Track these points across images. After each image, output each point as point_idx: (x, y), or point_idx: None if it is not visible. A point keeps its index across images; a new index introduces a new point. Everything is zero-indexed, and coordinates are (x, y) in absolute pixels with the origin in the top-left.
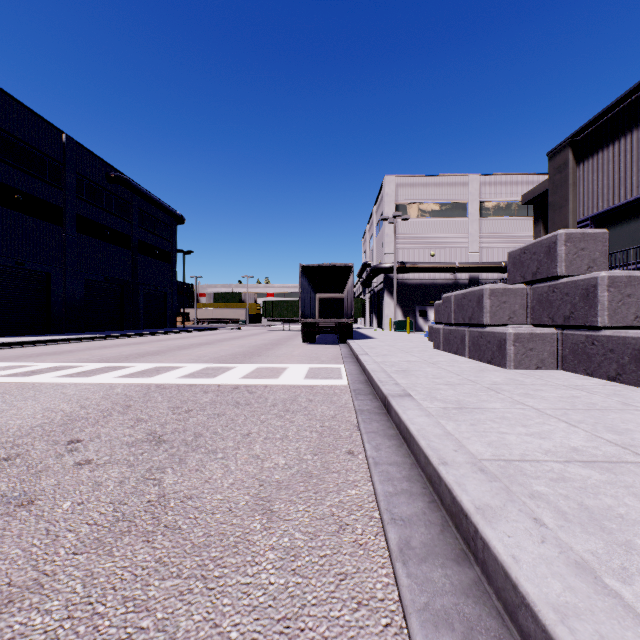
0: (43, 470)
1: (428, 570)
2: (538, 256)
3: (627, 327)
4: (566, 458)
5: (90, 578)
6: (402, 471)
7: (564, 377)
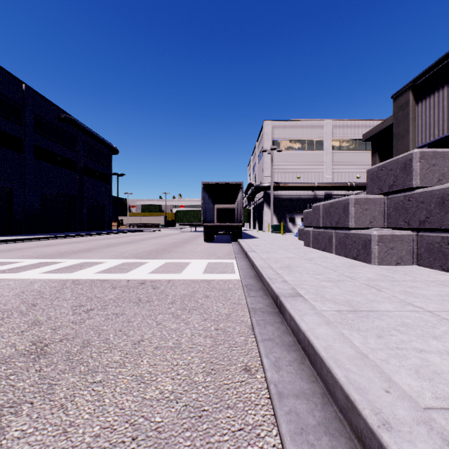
0: None
1: None
2: (394, 172)
3: None
4: None
5: None
6: (314, 411)
7: (425, 272)
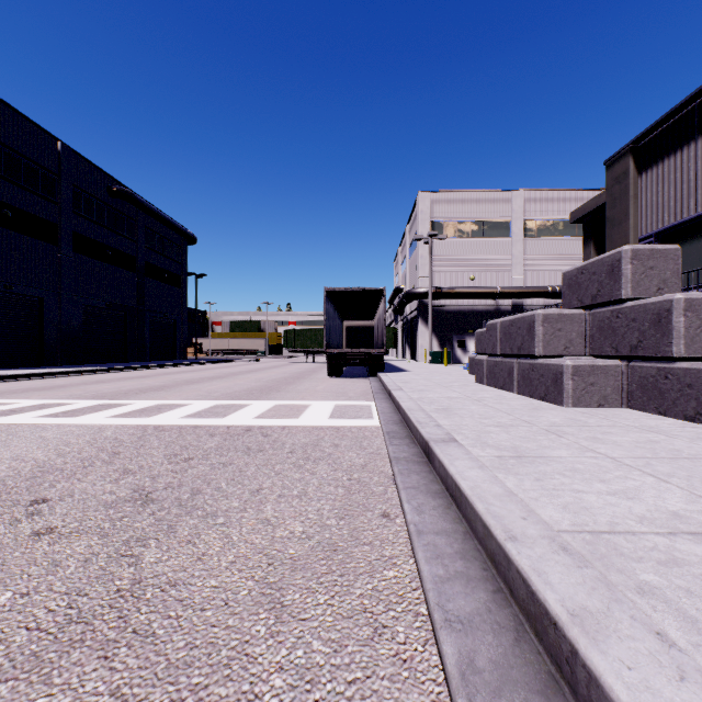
0: None
1: None
2: (599, 276)
3: None
4: (669, 528)
5: None
6: (453, 544)
7: (633, 417)
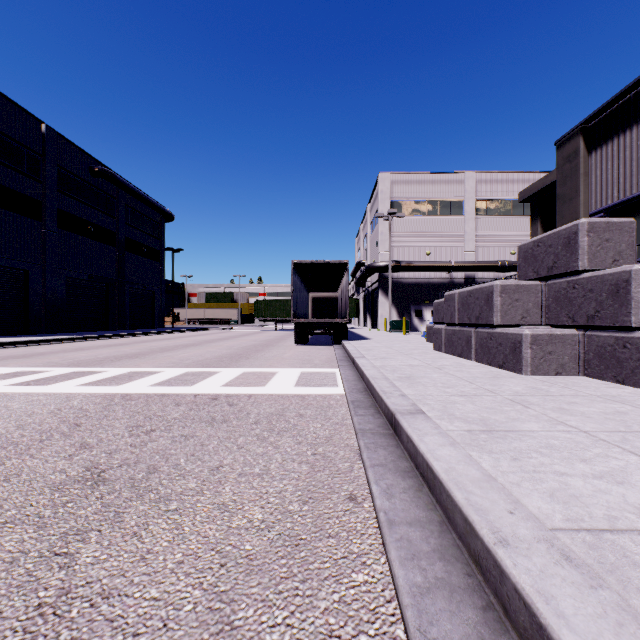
0: None
1: None
2: (555, 249)
3: None
4: None
5: None
6: (429, 538)
7: (592, 385)
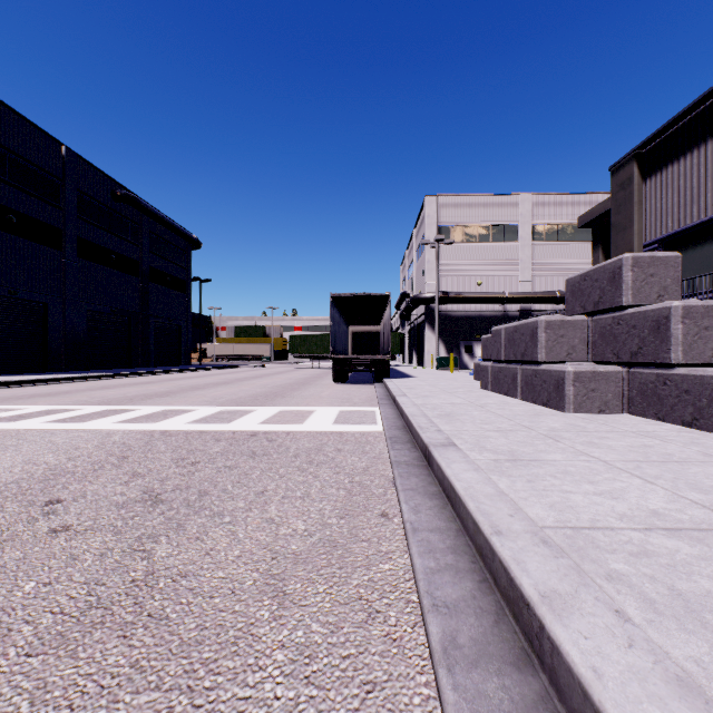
0: (9, 539)
1: (480, 679)
2: (601, 283)
3: (704, 364)
4: (646, 525)
5: (42, 691)
6: (446, 540)
7: (632, 422)
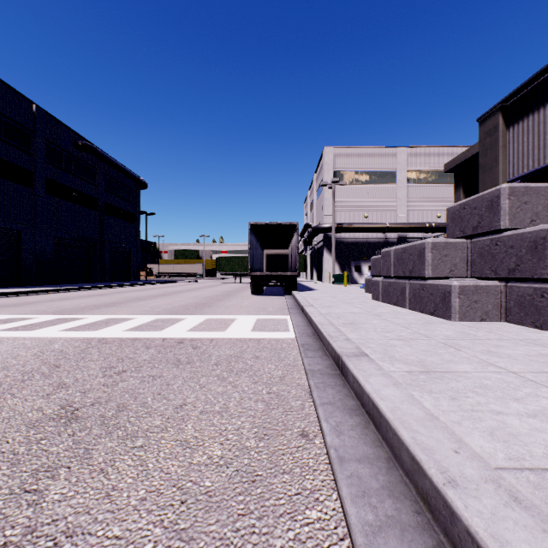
0: None
1: None
2: (479, 210)
3: None
4: None
5: None
6: (378, 475)
7: (514, 330)
